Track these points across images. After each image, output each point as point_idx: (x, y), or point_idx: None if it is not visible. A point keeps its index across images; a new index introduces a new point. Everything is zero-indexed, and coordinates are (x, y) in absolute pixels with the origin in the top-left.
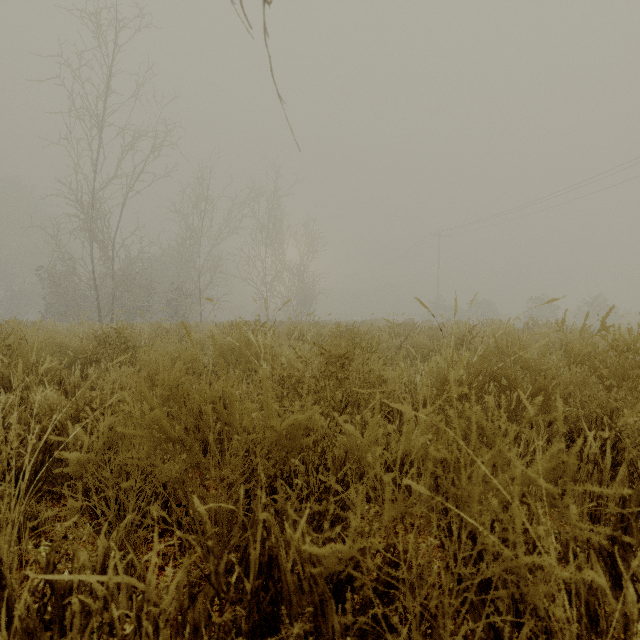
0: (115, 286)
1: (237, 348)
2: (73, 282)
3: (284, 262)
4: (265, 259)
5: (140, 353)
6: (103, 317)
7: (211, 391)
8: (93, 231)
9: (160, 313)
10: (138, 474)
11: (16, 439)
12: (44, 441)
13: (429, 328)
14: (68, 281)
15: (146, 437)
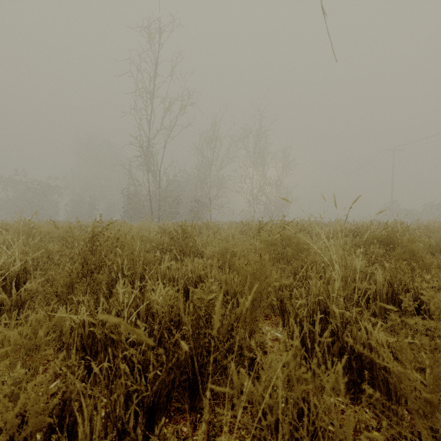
0: (160, 199)
1: (279, 244)
2: (137, 197)
3: (266, 179)
4: (252, 177)
5: (239, 252)
6: (154, 218)
7: (309, 296)
8: (149, 165)
9: (184, 216)
10: (307, 440)
11: (152, 357)
12: (176, 358)
13: (431, 227)
14: (135, 197)
15: (313, 385)
